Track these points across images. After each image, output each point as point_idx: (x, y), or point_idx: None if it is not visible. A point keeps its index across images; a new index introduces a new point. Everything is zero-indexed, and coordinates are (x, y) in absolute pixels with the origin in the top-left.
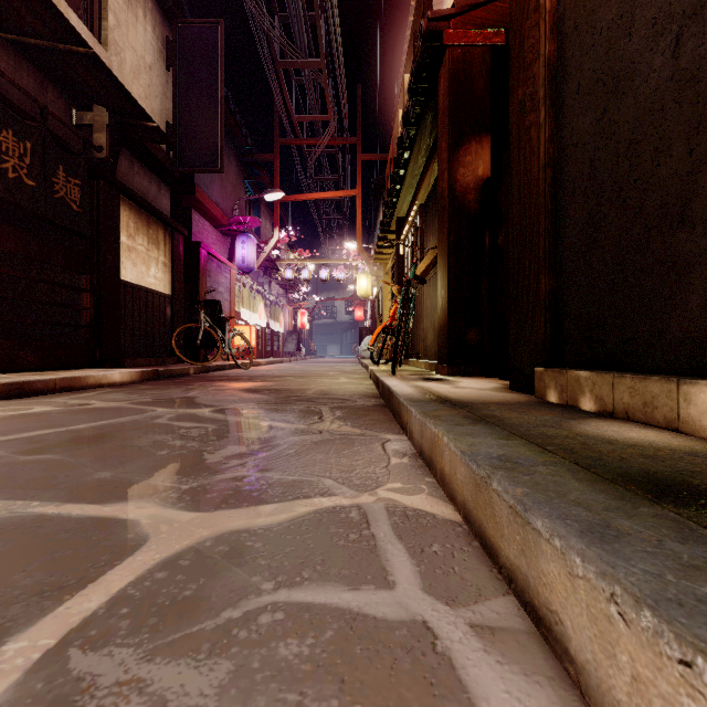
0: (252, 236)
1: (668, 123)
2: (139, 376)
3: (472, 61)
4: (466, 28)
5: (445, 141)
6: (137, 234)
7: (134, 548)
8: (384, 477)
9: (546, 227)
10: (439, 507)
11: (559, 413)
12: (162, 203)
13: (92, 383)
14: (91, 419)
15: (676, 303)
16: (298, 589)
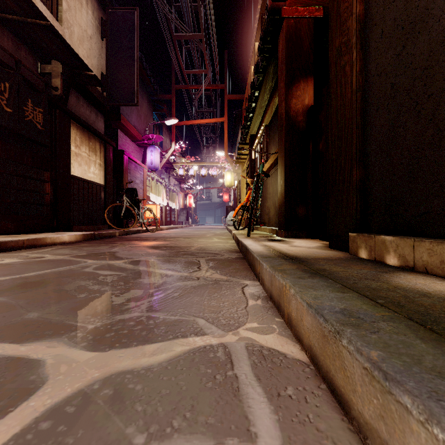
0: (157, 147)
1: None
2: (82, 237)
3: (301, 28)
4: (297, 6)
5: (283, 82)
6: (82, 145)
7: (31, 392)
8: (244, 317)
9: (357, 134)
10: (288, 346)
11: (372, 267)
12: (99, 125)
13: (49, 242)
14: (40, 268)
15: None
16: (167, 444)
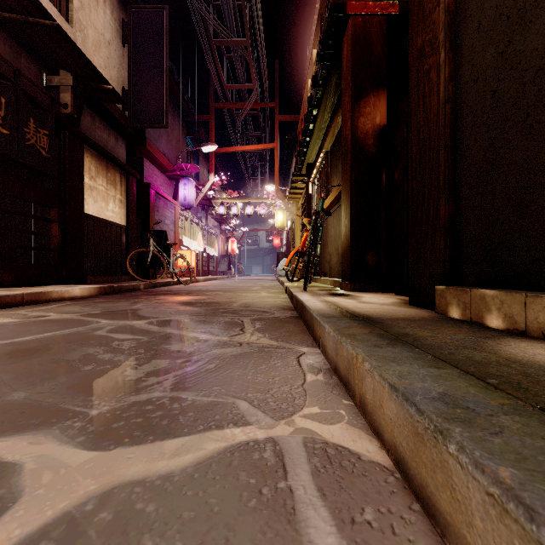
0: (192, 180)
1: None
2: (97, 291)
3: (371, 28)
4: (366, 0)
5: (348, 95)
6: (98, 176)
7: None
8: (301, 399)
9: (445, 158)
10: (362, 443)
11: (470, 331)
12: (119, 152)
13: (55, 297)
14: (39, 330)
15: None
16: None
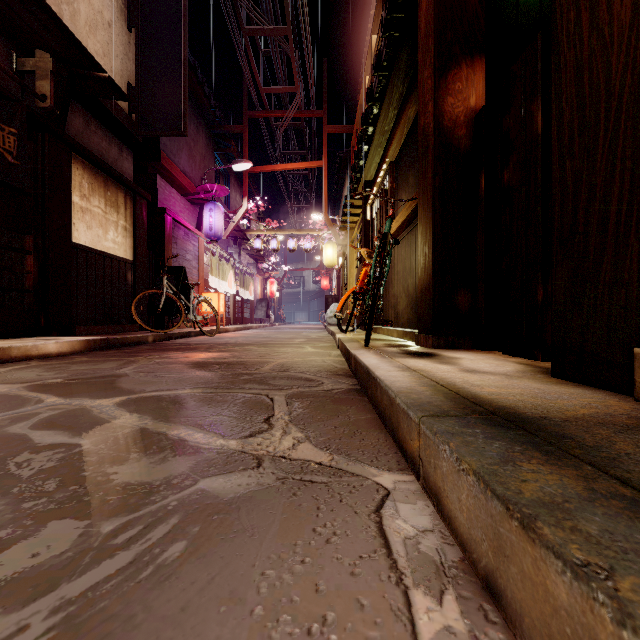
0: (219, 205)
1: None
2: (83, 345)
3: None
4: None
5: (429, 67)
6: (92, 195)
7: None
8: None
9: None
10: None
11: None
12: (124, 167)
13: (16, 356)
14: None
15: None
16: None
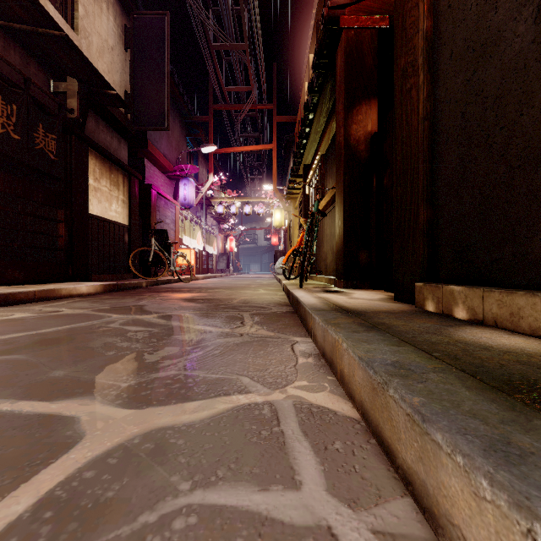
0: (192, 180)
1: (531, 79)
2: (102, 288)
3: (362, 40)
4: (358, 14)
5: (342, 104)
6: (102, 178)
7: (70, 445)
8: (293, 376)
9: (424, 168)
10: (339, 404)
11: (437, 321)
12: (122, 154)
13: (64, 294)
14: (58, 323)
15: (538, 229)
16: (213, 490)
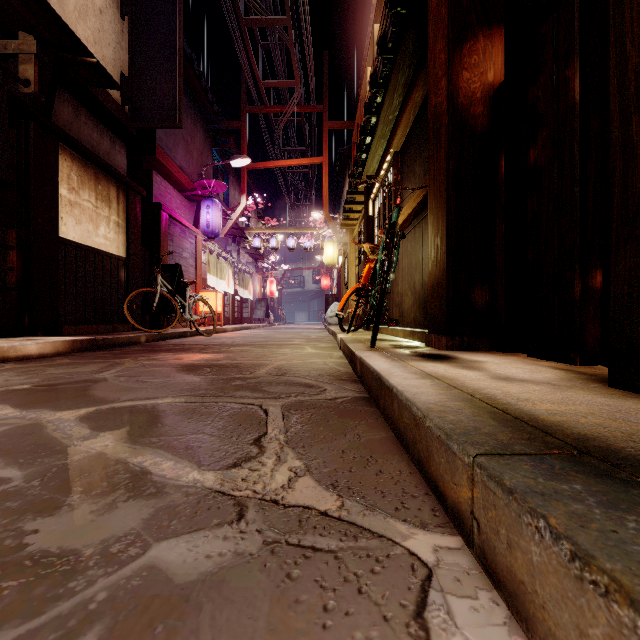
0: (217, 201)
1: None
2: (68, 346)
3: None
4: None
5: (442, 39)
6: (82, 189)
7: None
8: None
9: None
10: None
11: None
12: (117, 160)
13: None
14: None
15: None
16: None
